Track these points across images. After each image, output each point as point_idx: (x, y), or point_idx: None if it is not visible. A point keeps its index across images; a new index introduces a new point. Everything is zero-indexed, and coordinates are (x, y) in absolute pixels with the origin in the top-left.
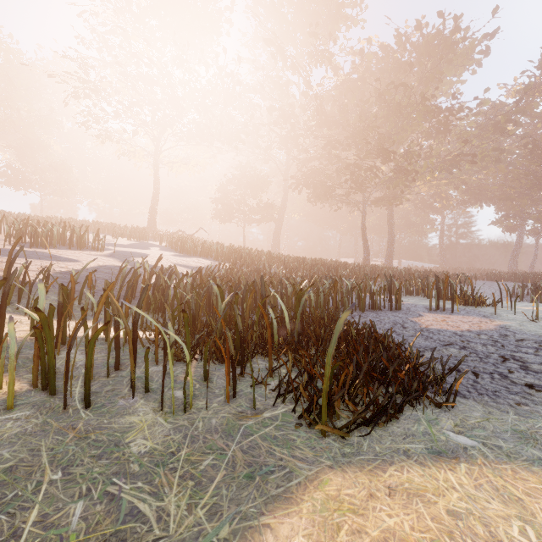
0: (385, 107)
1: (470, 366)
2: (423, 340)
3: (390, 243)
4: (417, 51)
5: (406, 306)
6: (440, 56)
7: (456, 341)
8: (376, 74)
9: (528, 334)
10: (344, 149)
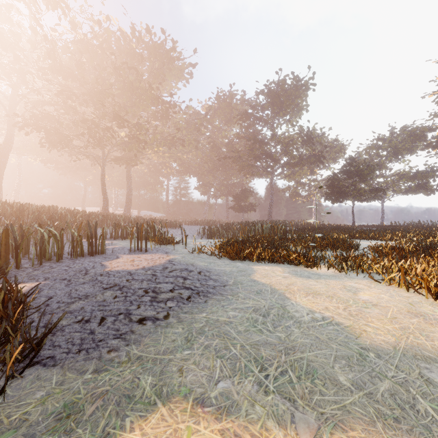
0: (121, 81)
1: (107, 310)
2: (90, 287)
3: (129, 196)
4: (148, 50)
5: (114, 249)
6: (163, 62)
7: (122, 281)
8: (115, 50)
9: (181, 265)
10: (81, 104)
